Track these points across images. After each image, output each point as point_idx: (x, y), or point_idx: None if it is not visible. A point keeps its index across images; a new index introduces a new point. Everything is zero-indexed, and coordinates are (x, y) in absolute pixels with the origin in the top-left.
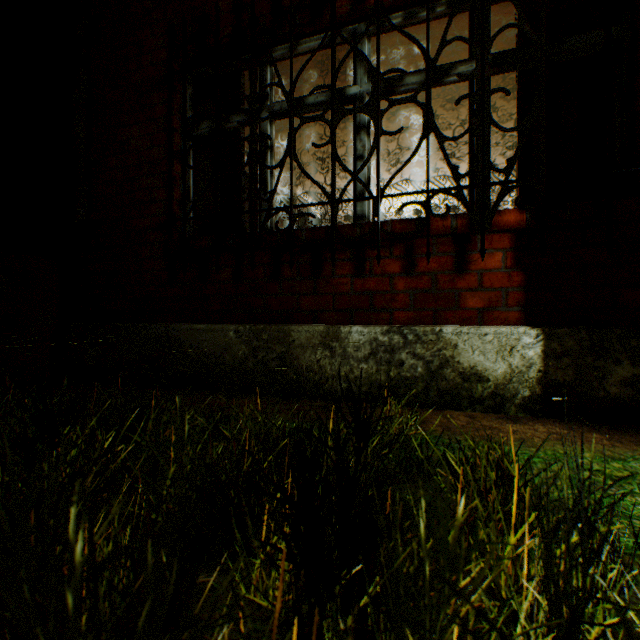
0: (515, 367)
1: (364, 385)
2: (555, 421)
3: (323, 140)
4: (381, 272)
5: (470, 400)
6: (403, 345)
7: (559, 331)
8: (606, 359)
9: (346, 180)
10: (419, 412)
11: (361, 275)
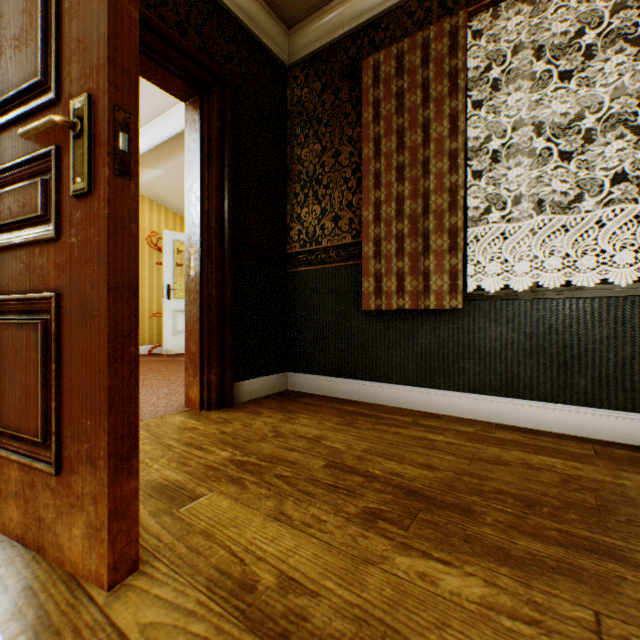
0: None
1: None
2: None
3: None
4: None
5: None
6: None
7: None
8: None
9: None
10: None
11: None
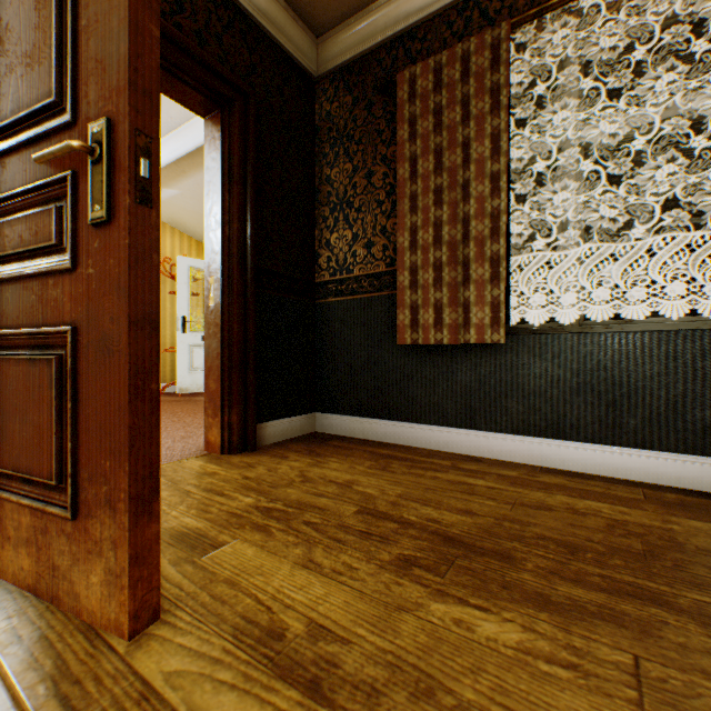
0: None
1: None
2: None
3: None
4: None
5: None
6: None
7: None
8: None
9: None
10: None
11: None
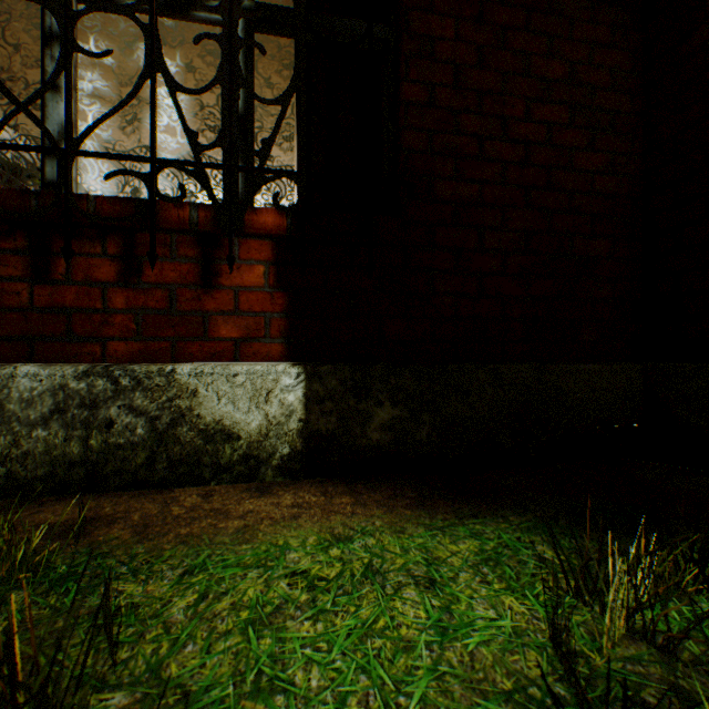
0: (274, 417)
1: (43, 465)
2: (315, 483)
3: (91, 92)
4: (87, 278)
5: (216, 468)
6: (114, 395)
7: (323, 369)
8: (370, 401)
9: (147, 166)
10: (129, 500)
11: (53, 280)
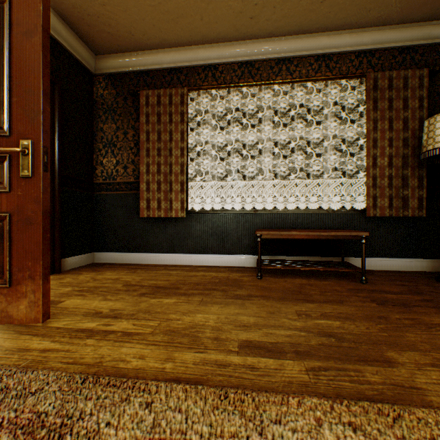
0: None
1: None
2: None
3: None
4: None
5: None
6: None
7: None
8: None
9: None
10: None
11: None
